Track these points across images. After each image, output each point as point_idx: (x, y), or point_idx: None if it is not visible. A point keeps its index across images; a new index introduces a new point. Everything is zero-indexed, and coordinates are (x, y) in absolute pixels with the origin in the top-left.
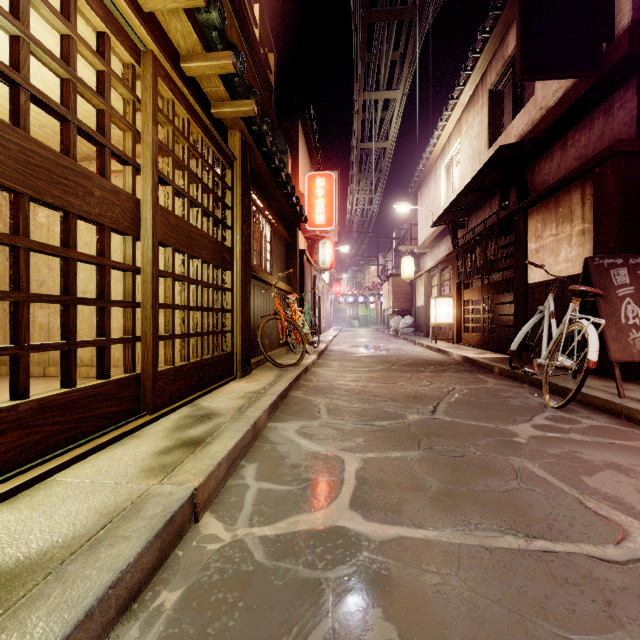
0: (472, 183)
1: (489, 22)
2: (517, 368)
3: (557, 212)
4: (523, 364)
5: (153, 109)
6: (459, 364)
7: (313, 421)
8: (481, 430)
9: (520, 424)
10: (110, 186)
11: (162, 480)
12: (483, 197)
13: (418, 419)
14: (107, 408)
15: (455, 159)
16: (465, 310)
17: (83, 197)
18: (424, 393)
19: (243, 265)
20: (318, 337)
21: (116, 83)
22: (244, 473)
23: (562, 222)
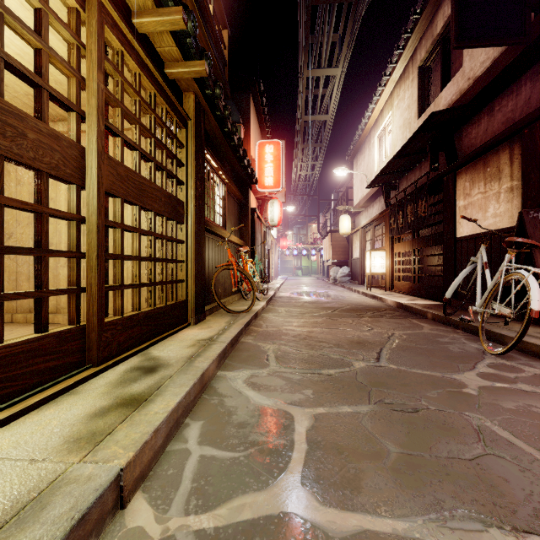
0: (405, 148)
1: (420, 4)
2: (450, 314)
3: (485, 172)
4: (455, 310)
5: (98, 56)
6: (394, 310)
7: (262, 369)
8: (428, 380)
9: (465, 372)
10: (48, 130)
11: (85, 456)
12: (413, 161)
13: (364, 367)
14: (44, 363)
15: (387, 129)
16: (396, 261)
17: (13, 138)
18: (366, 339)
19: (197, 219)
20: (267, 285)
21: (56, 24)
22: (187, 434)
23: (490, 180)
